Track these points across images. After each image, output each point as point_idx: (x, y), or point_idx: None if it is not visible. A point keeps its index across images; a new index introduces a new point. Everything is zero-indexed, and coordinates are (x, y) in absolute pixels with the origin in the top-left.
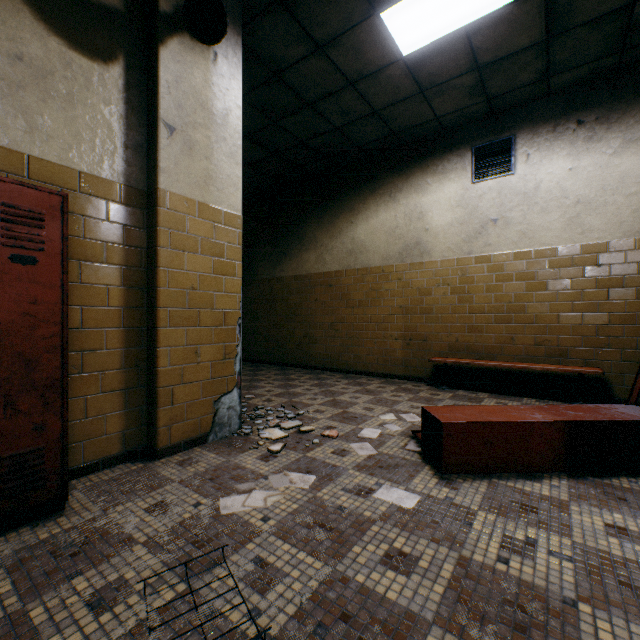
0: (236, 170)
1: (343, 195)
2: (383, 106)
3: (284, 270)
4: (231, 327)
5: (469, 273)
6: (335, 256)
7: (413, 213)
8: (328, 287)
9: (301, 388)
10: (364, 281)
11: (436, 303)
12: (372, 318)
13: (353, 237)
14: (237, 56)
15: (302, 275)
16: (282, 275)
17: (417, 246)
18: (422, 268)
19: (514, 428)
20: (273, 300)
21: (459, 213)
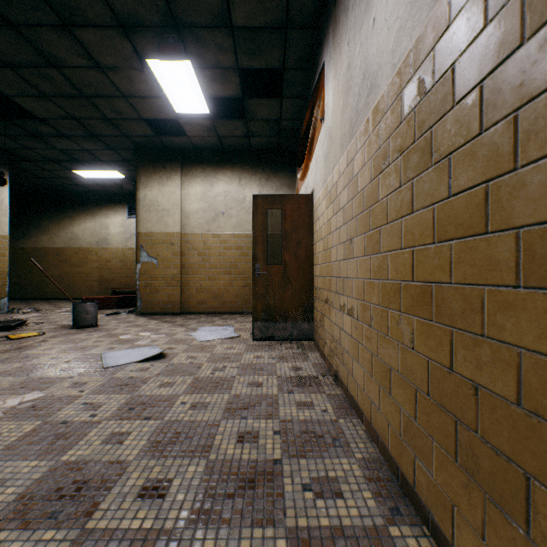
0: (7, 219)
1: (67, 209)
2: (83, 184)
3: (26, 244)
4: (5, 275)
5: (127, 254)
6: (62, 240)
7: (104, 226)
8: (57, 255)
9: (38, 304)
10: (79, 254)
11: (114, 266)
12: (83, 272)
13: (73, 231)
14: (8, 179)
15: (39, 248)
16: (24, 246)
17: (105, 240)
18: (108, 250)
19: (105, 299)
20: (17, 261)
21: (123, 229)
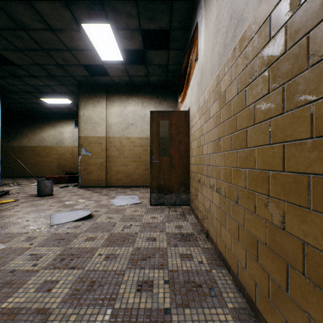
0: None
1: (38, 123)
2: (47, 107)
3: (13, 143)
4: None
5: (74, 150)
6: (35, 141)
7: (60, 132)
8: (32, 151)
9: (20, 180)
10: (45, 150)
11: (66, 157)
12: (48, 161)
13: (42, 136)
14: (0, 103)
15: (22, 146)
16: (12, 145)
17: (61, 141)
18: (63, 147)
19: (60, 177)
20: (8, 154)
21: (72, 135)
